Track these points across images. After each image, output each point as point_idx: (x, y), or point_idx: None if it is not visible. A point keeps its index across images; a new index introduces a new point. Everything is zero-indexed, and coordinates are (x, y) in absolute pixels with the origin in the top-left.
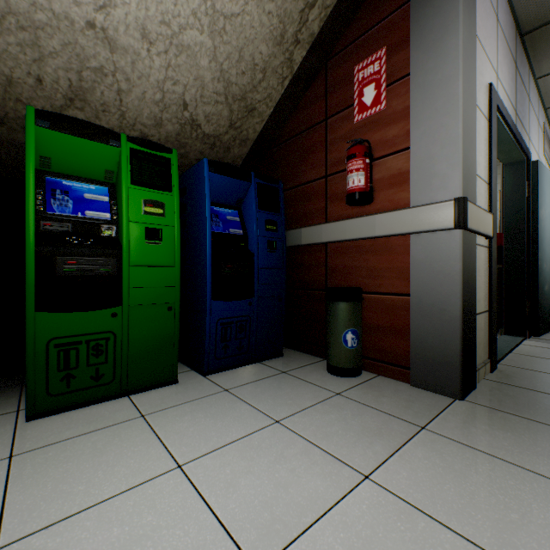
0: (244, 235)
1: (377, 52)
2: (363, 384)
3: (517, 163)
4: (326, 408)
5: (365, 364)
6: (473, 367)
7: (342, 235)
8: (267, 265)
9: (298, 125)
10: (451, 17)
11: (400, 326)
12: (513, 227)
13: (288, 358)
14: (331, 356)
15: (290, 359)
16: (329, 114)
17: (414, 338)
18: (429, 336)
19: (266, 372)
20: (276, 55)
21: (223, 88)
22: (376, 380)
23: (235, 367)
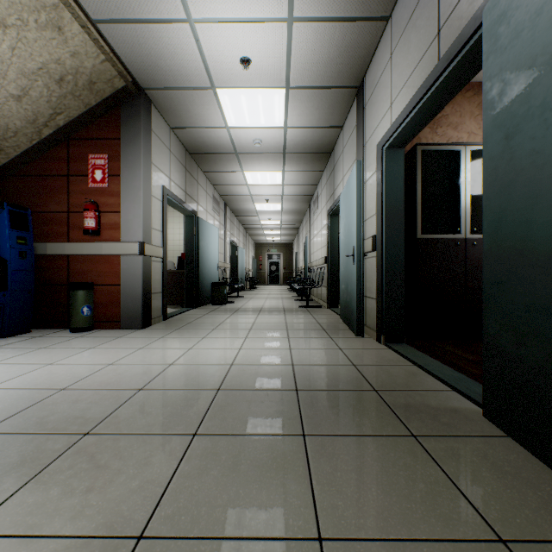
0: None
1: (104, 155)
2: (94, 333)
3: (191, 216)
4: (72, 341)
5: (97, 325)
6: (150, 316)
7: (81, 252)
8: (19, 268)
9: (44, 169)
10: (139, 161)
11: (116, 301)
12: (189, 250)
13: (37, 332)
14: (73, 322)
15: (39, 332)
16: (71, 174)
17: (123, 306)
18: (129, 304)
19: (22, 339)
20: (28, 127)
21: None
22: (103, 330)
23: None
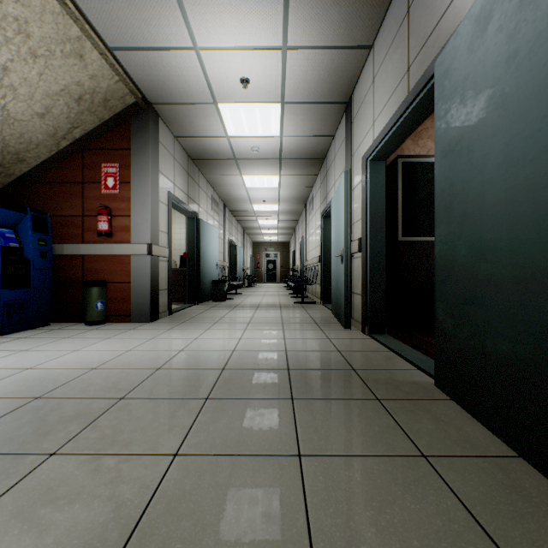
0: (21, 248)
1: (115, 164)
2: (107, 326)
3: (193, 218)
4: (89, 332)
5: (109, 319)
6: (157, 311)
7: (95, 252)
8: (40, 267)
9: (61, 176)
10: (147, 170)
11: (126, 297)
12: (191, 249)
13: (55, 325)
14: (89, 316)
15: (57, 325)
16: (86, 181)
17: (133, 301)
18: (139, 299)
19: (44, 331)
20: (49, 140)
21: (2, 147)
22: (115, 324)
23: (17, 332)
